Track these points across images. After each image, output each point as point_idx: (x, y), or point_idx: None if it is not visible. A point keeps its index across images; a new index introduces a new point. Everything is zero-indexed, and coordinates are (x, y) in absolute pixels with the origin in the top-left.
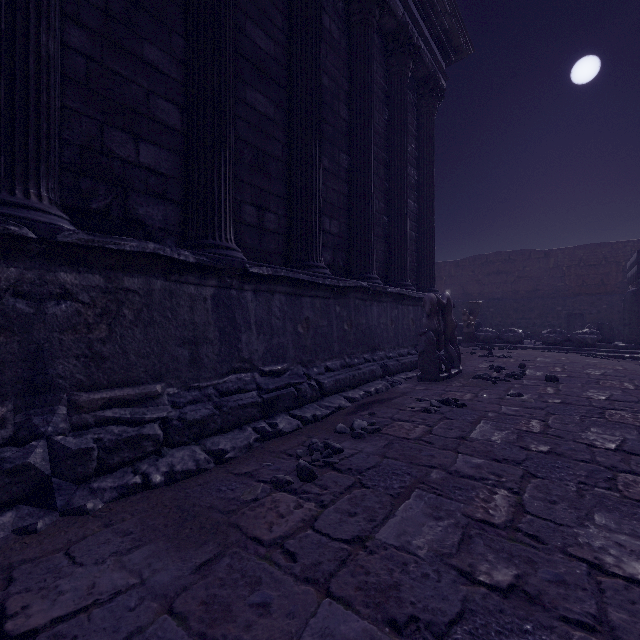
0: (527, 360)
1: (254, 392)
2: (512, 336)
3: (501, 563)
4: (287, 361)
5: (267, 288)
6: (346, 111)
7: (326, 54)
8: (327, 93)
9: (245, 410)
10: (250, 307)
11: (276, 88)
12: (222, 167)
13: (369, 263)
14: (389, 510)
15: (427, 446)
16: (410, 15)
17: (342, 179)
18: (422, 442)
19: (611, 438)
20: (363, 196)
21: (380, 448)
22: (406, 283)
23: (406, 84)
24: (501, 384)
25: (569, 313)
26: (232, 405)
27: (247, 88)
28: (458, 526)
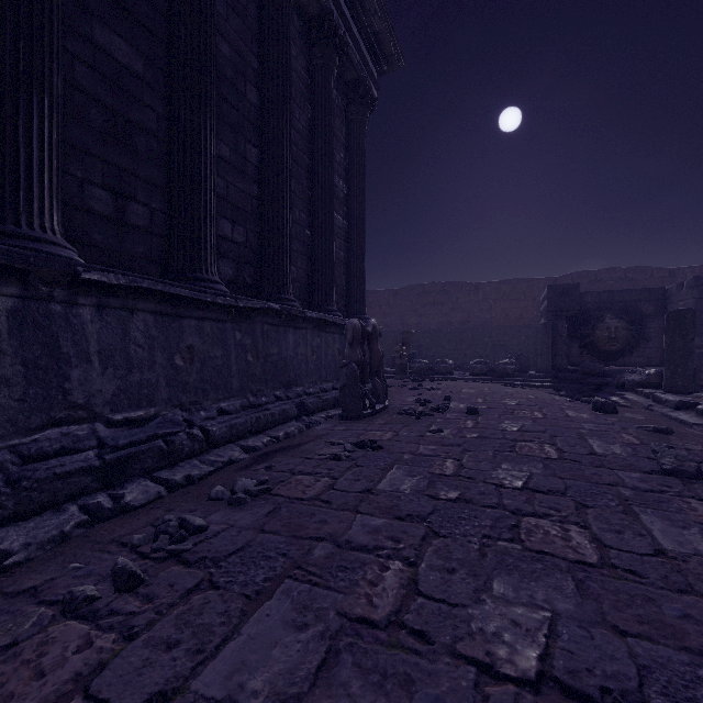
0: (453, 392)
1: (91, 452)
2: (443, 367)
3: (368, 696)
4: (156, 404)
5: (121, 304)
6: (256, 95)
7: (227, 16)
8: (228, 65)
9: (68, 481)
10: (89, 329)
11: (147, 37)
12: (35, 119)
13: (284, 282)
14: (234, 625)
15: (322, 507)
16: (336, 3)
17: (250, 177)
18: (318, 502)
19: (519, 474)
20: (276, 201)
21: (260, 518)
22: (331, 308)
23: (332, 81)
24: (425, 419)
25: (495, 344)
26: (41, 476)
27: (96, 23)
28: (325, 636)
